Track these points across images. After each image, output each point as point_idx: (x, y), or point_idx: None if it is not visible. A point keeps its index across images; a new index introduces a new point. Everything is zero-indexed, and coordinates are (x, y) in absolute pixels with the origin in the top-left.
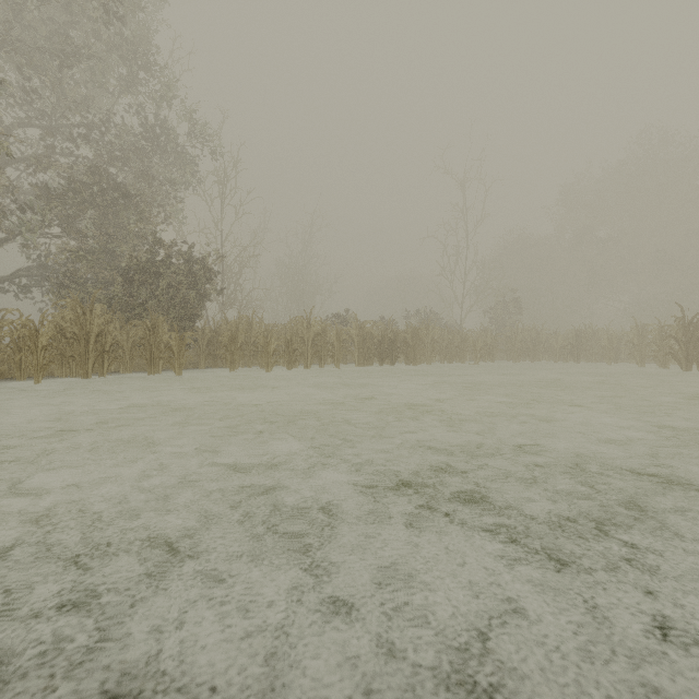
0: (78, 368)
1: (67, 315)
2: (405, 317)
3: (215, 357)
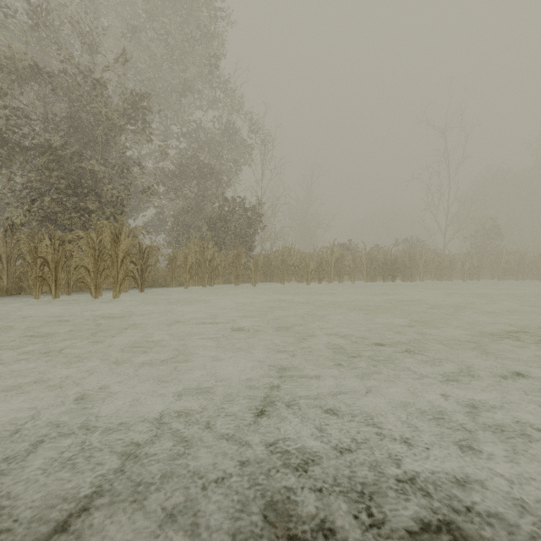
0: (197, 281)
1: (195, 248)
2: (394, 244)
3: (266, 275)
